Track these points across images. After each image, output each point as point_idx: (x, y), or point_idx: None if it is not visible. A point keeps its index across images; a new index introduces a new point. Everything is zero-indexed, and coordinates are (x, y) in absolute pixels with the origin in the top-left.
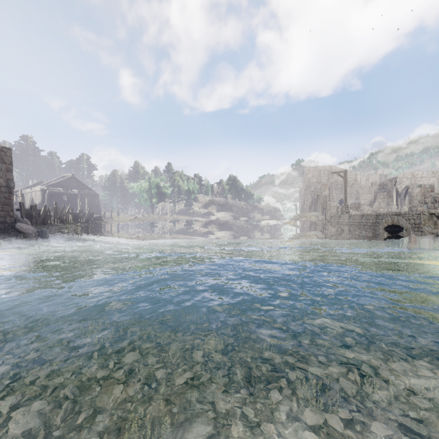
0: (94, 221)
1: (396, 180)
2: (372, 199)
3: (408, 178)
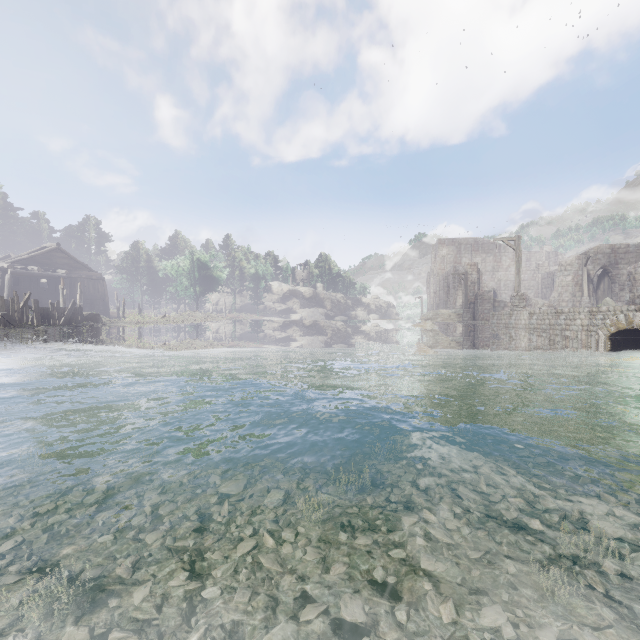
0: (83, 322)
1: (588, 256)
2: (537, 288)
3: (605, 253)
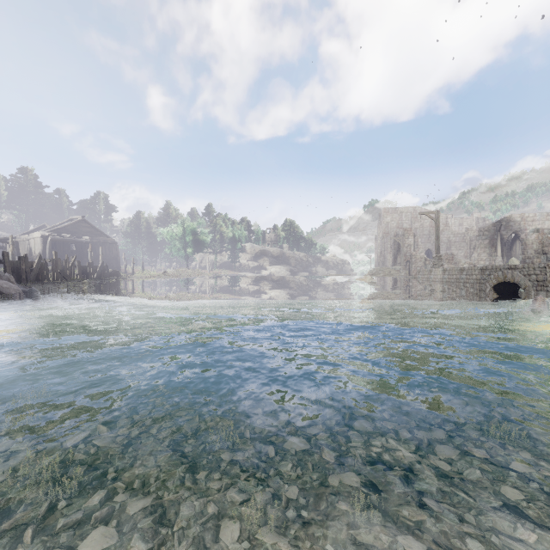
0: (109, 277)
1: (501, 223)
2: (467, 249)
3: (516, 221)
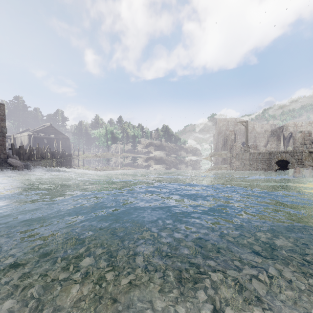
0: (66, 157)
1: (283, 127)
2: (265, 141)
3: (291, 126)
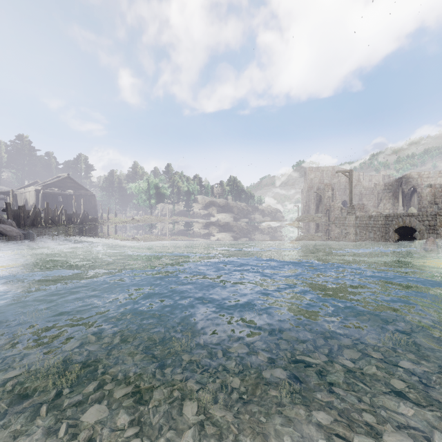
0: (89, 222)
1: (402, 180)
2: (375, 200)
3: (414, 178)
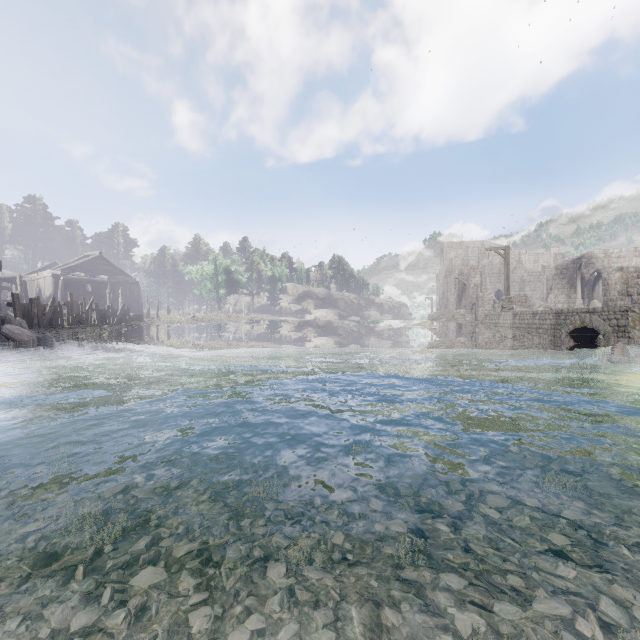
0: (130, 322)
1: (581, 260)
2: (543, 289)
3: (599, 258)
